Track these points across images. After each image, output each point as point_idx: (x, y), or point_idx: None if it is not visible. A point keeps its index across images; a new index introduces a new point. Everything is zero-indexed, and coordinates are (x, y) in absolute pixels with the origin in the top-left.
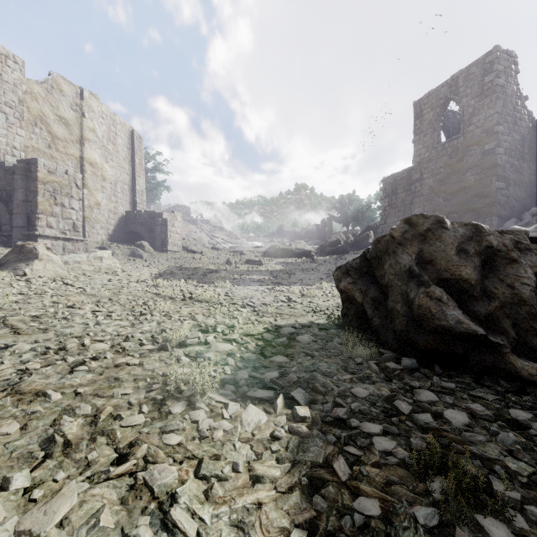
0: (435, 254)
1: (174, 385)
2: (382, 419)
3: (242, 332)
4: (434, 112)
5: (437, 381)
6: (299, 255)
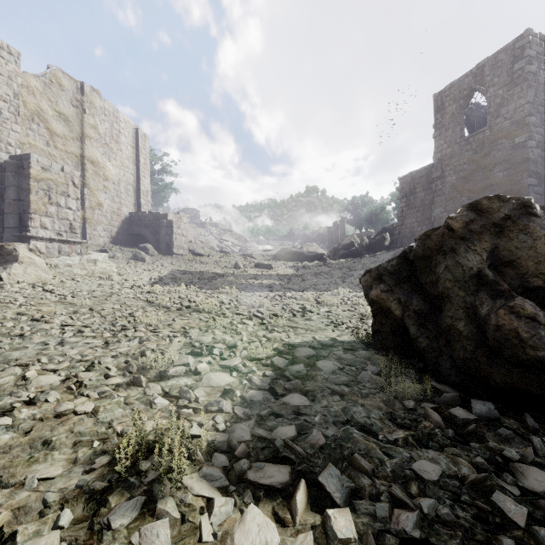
0: (517, 252)
1: (133, 455)
2: (482, 538)
3: (245, 355)
4: (457, 104)
5: (541, 446)
6: (310, 258)
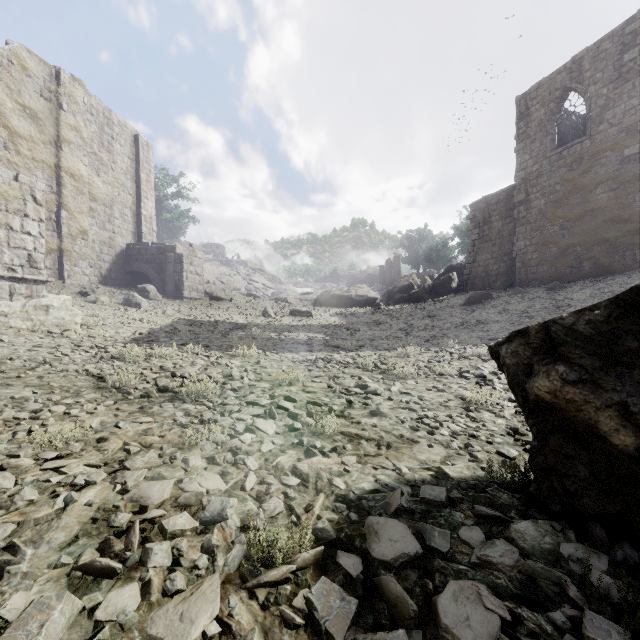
0: None
1: None
2: None
3: (240, 558)
4: (546, 108)
5: None
6: (360, 304)
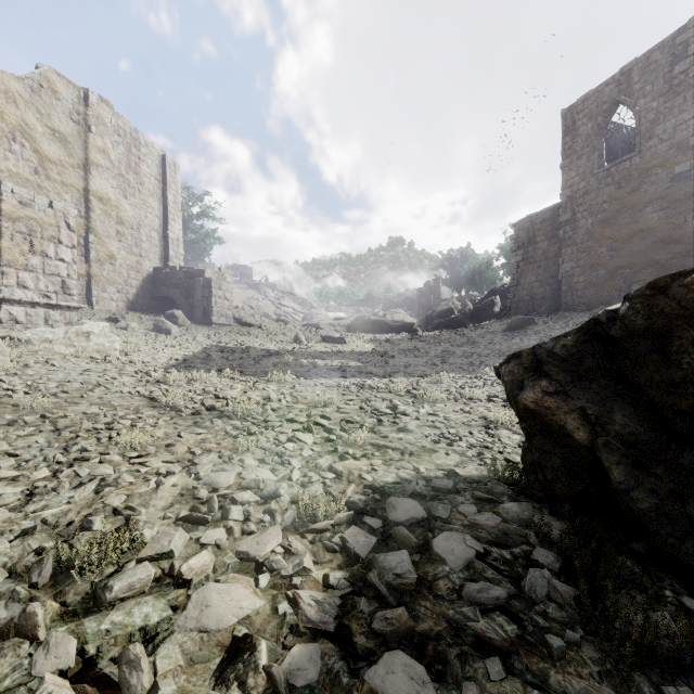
0: None
1: None
2: None
3: (293, 518)
4: (593, 122)
5: None
6: (396, 329)
